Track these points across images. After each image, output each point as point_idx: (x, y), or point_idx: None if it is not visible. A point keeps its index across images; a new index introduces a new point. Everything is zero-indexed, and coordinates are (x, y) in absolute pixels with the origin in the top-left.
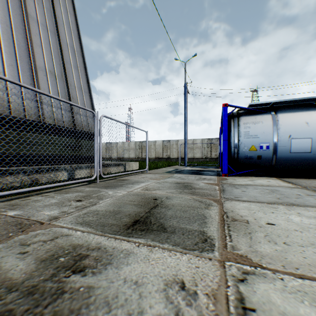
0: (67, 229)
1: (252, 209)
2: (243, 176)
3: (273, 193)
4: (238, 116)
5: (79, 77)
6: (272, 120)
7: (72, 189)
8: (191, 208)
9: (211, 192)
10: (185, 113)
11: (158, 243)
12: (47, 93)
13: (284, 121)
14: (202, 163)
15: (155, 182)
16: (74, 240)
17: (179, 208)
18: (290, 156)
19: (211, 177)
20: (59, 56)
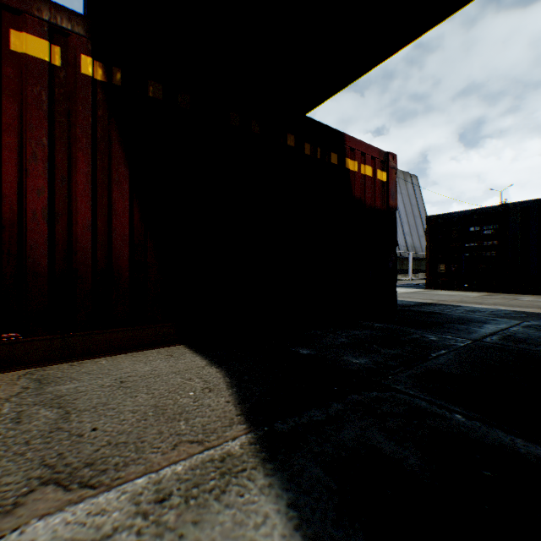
0: None
1: None
2: None
3: None
4: None
5: None
6: None
7: None
8: None
9: None
10: None
11: None
12: None
13: None
14: None
15: None
16: None
17: None
18: None
19: None
20: (422, 226)
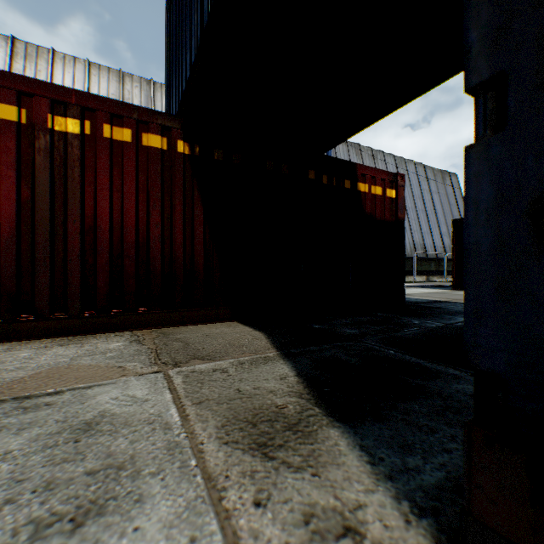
0: None
1: None
2: None
3: None
4: None
5: None
6: None
7: None
8: None
9: None
10: None
11: None
12: None
13: None
14: None
15: None
16: None
17: None
18: None
19: None
20: None
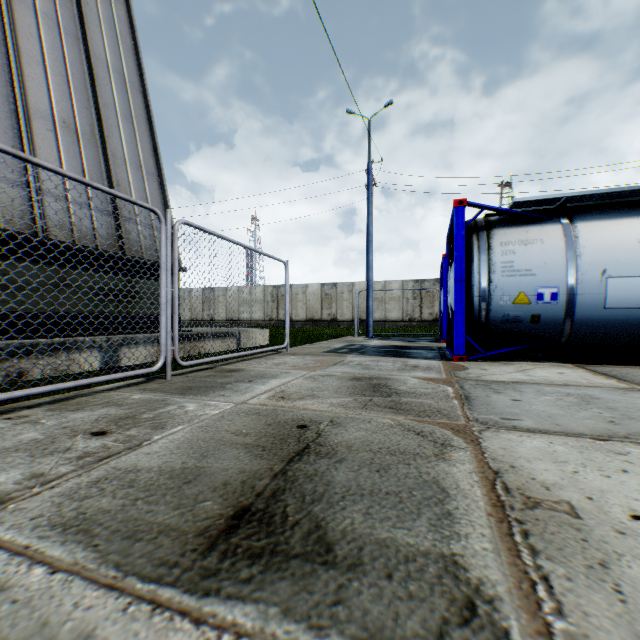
0: (8, 554)
1: (562, 459)
2: (498, 360)
3: (588, 405)
4: (489, 228)
5: (136, 141)
6: (563, 236)
7: (100, 397)
8: (399, 456)
9: (439, 405)
10: (370, 226)
11: (304, 628)
12: (26, 155)
13: (590, 239)
14: (404, 330)
15: (305, 376)
16: (1, 617)
17: (367, 456)
18: (604, 316)
19: (429, 362)
20: (88, 90)
